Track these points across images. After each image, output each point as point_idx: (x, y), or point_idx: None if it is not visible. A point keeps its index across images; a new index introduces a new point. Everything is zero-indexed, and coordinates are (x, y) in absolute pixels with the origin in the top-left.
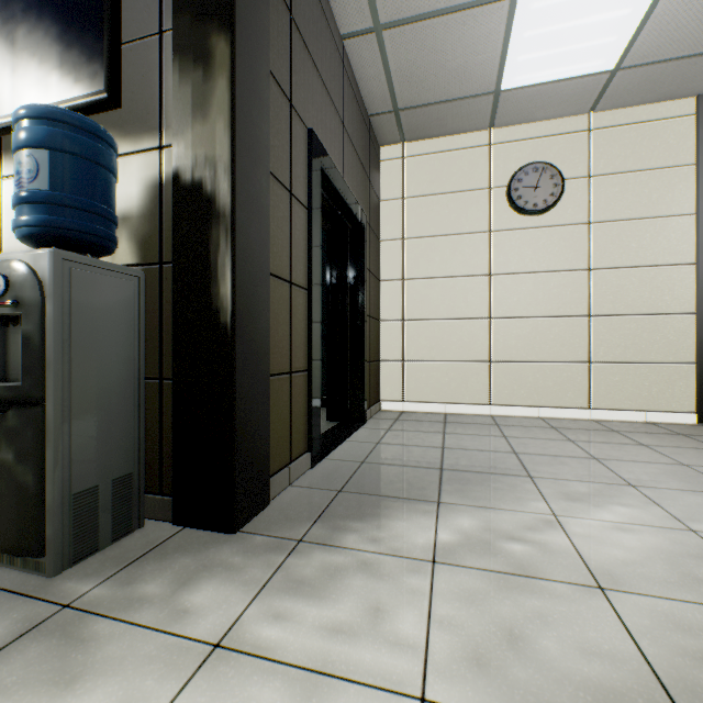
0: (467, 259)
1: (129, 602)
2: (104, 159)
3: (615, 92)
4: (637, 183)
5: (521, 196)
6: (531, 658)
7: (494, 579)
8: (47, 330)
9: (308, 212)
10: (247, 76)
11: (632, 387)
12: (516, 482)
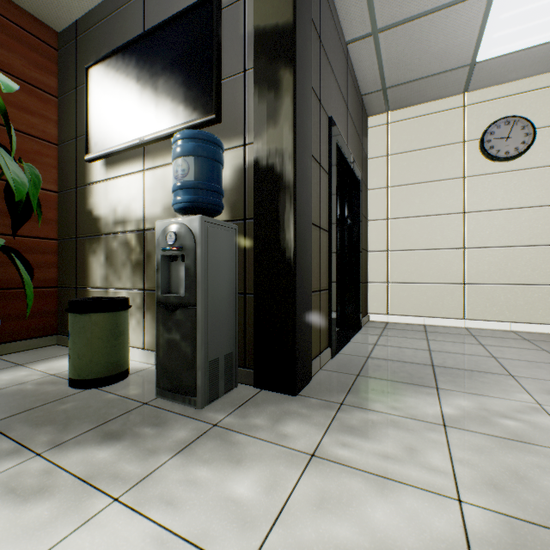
0: (443, 201)
1: (249, 427)
2: (220, 158)
3: None
4: None
5: (493, 146)
6: (535, 490)
7: (496, 441)
8: (198, 263)
9: (328, 176)
10: (301, 92)
11: None
12: (500, 379)
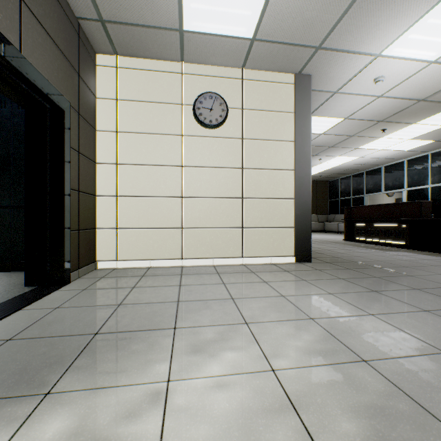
0: (166, 153)
1: None
2: None
3: (255, 57)
4: (267, 118)
5: (202, 113)
6: None
7: None
8: None
9: None
10: None
11: (265, 242)
12: (158, 338)
